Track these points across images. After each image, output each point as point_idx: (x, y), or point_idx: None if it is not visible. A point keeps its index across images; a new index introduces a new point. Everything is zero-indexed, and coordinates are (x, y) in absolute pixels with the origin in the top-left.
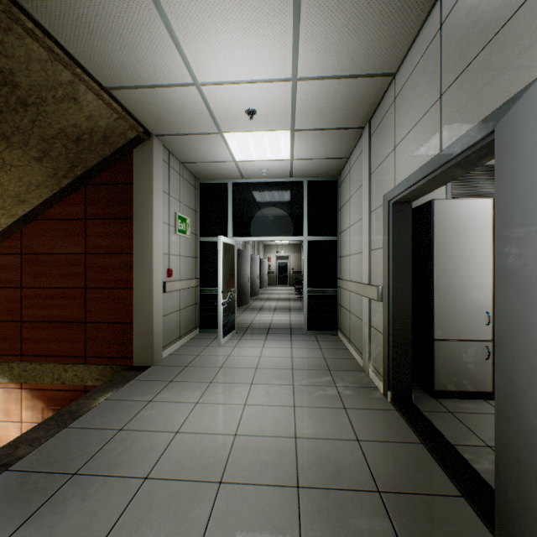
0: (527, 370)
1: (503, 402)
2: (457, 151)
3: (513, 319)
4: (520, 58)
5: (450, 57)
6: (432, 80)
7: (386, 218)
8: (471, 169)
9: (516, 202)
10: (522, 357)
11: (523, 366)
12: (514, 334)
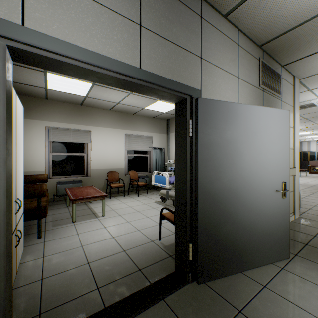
0: (219, 192)
1: (205, 212)
2: (163, 84)
3: (212, 177)
4: (191, 73)
5: (152, 12)
6: None
7: None
8: (135, 92)
9: (213, 135)
10: (216, 189)
11: (217, 192)
12: (212, 182)
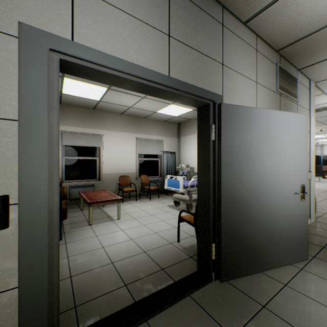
0: (241, 194)
1: (228, 213)
2: (189, 91)
3: (234, 179)
4: (214, 80)
5: (179, 23)
6: (160, 10)
7: (44, 73)
8: (162, 98)
9: (235, 139)
10: (238, 191)
11: (239, 194)
12: (234, 185)
